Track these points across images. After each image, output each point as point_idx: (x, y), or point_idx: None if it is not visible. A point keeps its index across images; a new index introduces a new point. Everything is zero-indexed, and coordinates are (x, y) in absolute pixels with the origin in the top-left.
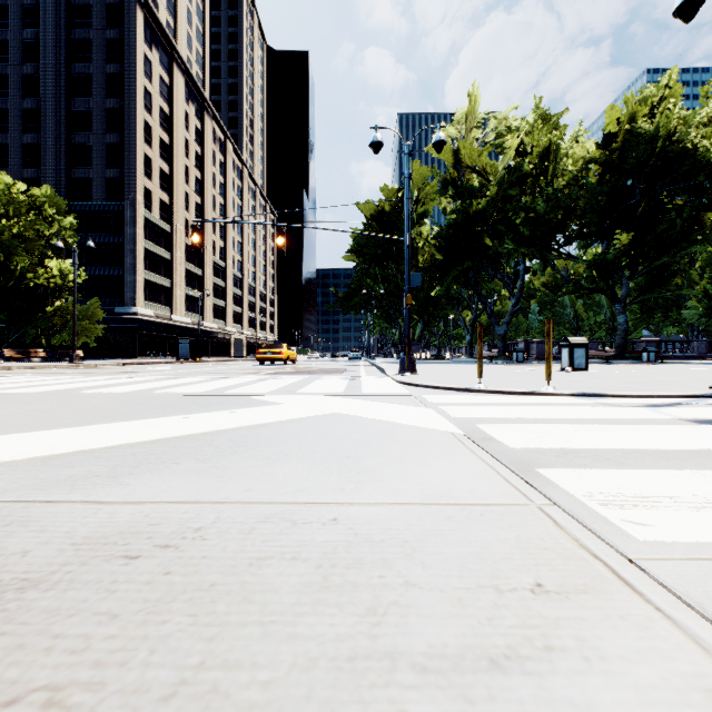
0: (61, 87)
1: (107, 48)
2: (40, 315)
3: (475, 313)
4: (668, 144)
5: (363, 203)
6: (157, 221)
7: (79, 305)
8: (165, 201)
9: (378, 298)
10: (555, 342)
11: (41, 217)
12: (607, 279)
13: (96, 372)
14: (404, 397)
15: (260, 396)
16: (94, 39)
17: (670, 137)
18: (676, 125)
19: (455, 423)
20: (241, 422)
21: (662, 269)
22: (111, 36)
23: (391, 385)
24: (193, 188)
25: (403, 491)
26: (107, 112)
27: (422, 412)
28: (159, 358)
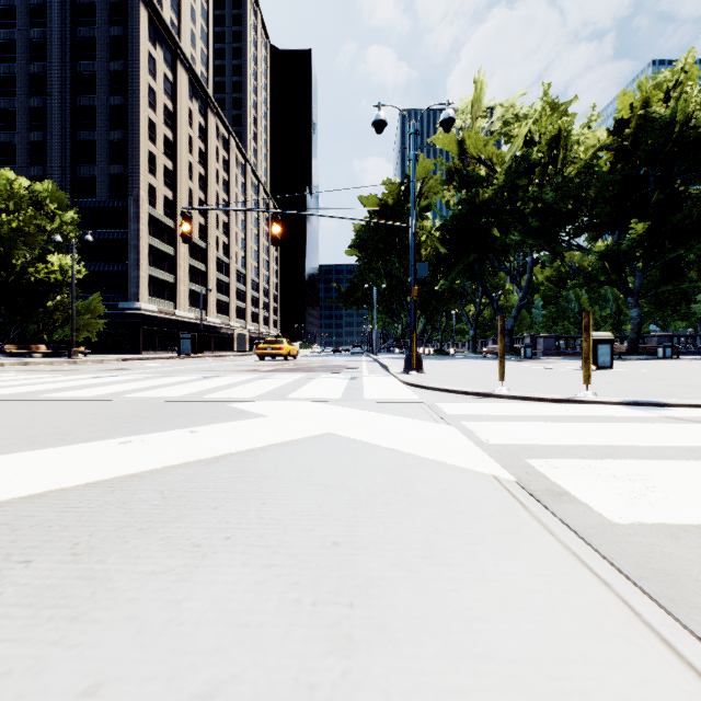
0: (67, 85)
1: (111, 46)
2: (41, 310)
3: (479, 307)
4: (684, 129)
5: (364, 186)
6: (161, 217)
7: (80, 300)
8: (168, 198)
9: (381, 293)
10: (563, 336)
11: (43, 212)
12: (620, 271)
13: (87, 368)
14: (413, 405)
15: (242, 403)
16: (98, 37)
17: (687, 122)
18: (694, 109)
19: (493, 454)
20: (194, 451)
21: (677, 261)
22: (115, 33)
23: (396, 387)
24: (196, 184)
25: (452, 700)
26: (111, 110)
27: (441, 432)
28: (163, 353)
